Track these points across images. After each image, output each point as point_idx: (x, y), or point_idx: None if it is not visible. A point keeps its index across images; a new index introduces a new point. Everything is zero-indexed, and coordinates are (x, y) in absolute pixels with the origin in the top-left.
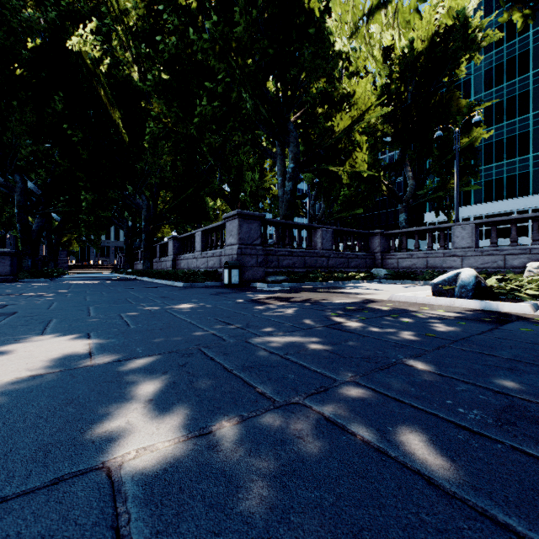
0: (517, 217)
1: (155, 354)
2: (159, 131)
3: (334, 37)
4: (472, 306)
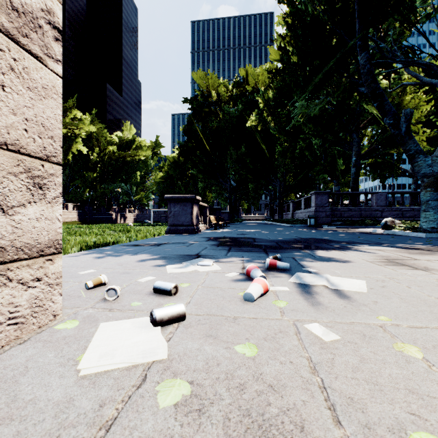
0: None
1: (268, 231)
2: (284, 148)
3: (379, 80)
4: (373, 231)
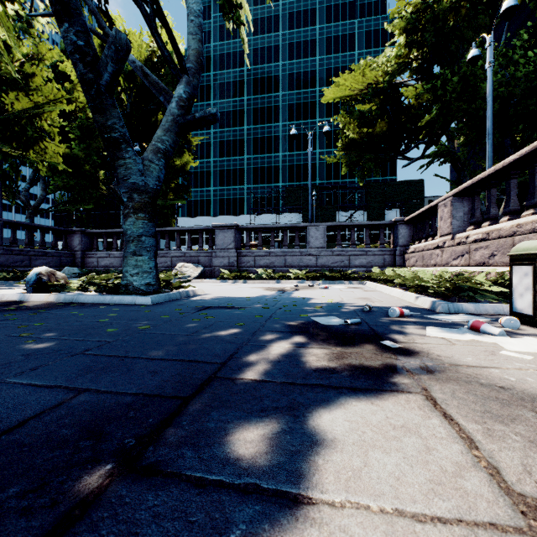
0: (179, 229)
1: None
2: None
3: None
4: (14, 299)
